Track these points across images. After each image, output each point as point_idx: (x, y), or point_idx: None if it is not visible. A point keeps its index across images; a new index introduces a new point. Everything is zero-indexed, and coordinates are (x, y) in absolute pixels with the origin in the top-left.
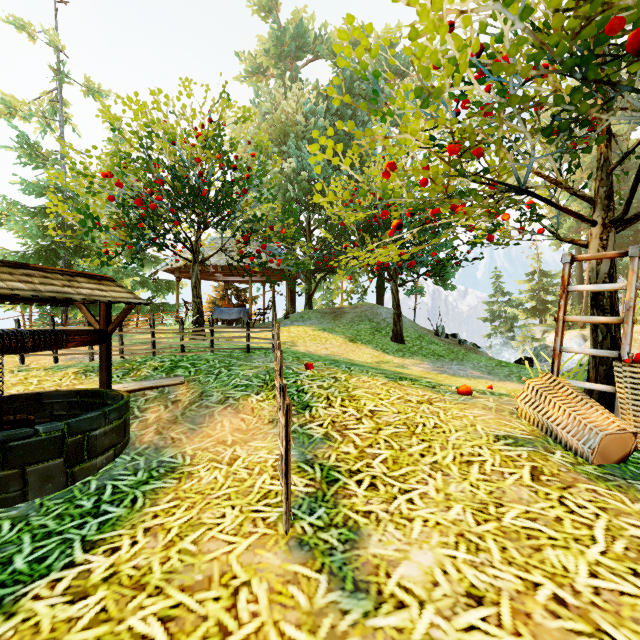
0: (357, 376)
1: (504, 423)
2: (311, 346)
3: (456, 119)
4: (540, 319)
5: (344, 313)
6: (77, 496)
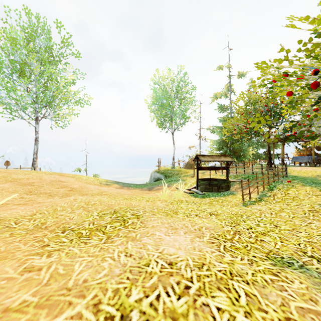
0: (304, 186)
1: None
2: None
3: None
4: None
5: None
6: (218, 193)
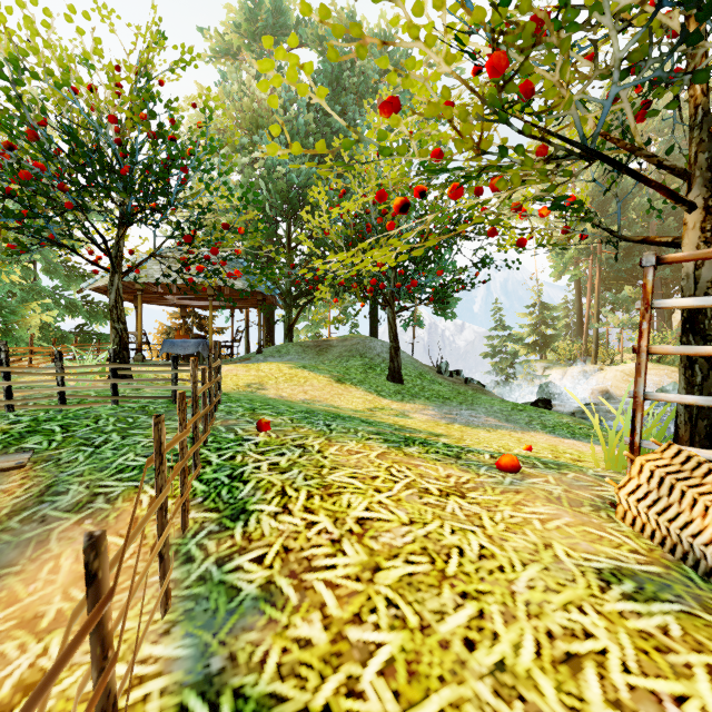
0: (339, 441)
1: (596, 534)
2: (285, 389)
3: (504, 8)
4: (541, 355)
5: (331, 347)
6: None
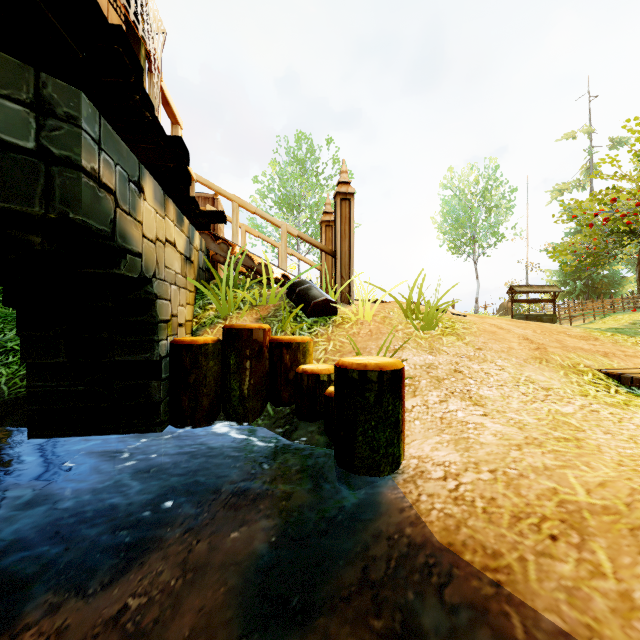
0: None
1: None
2: None
3: None
4: None
5: None
6: None
